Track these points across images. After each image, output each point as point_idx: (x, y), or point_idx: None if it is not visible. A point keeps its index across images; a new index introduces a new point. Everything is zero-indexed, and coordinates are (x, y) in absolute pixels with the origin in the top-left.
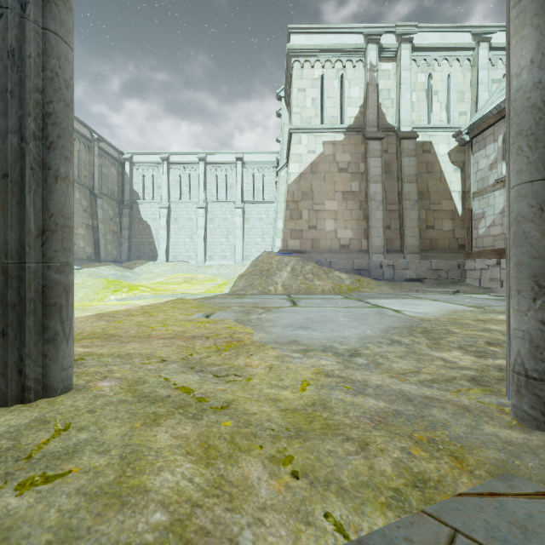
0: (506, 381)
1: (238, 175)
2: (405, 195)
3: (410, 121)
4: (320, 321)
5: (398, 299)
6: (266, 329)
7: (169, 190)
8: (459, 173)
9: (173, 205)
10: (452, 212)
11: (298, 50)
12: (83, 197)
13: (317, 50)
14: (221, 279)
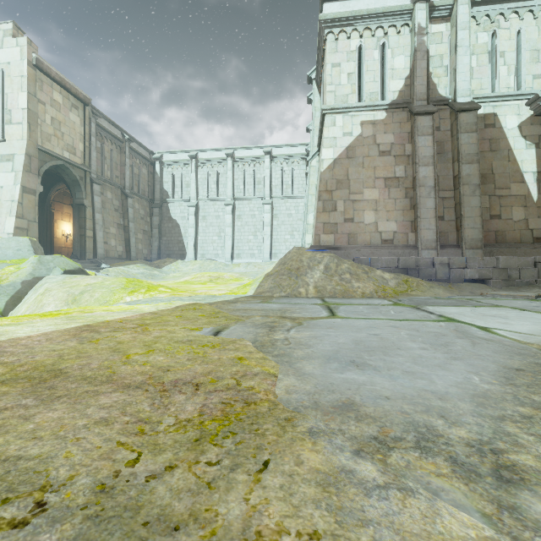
0: None
1: (267, 170)
2: (464, 178)
3: (468, 90)
4: (378, 347)
5: (467, 307)
6: (296, 366)
7: (198, 188)
8: (533, 149)
9: (201, 203)
10: (524, 197)
11: (332, 20)
12: (114, 196)
13: (354, 18)
14: (248, 278)
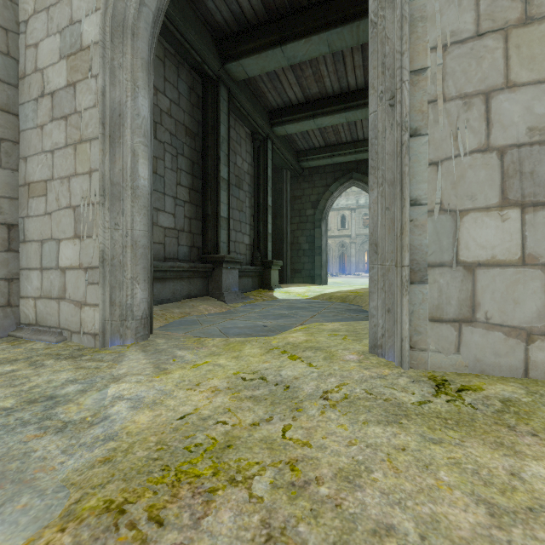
0: (102, 339)
1: None
2: None
3: None
4: None
5: None
6: None
7: None
8: None
9: None
10: None
11: None
12: None
13: None
14: None
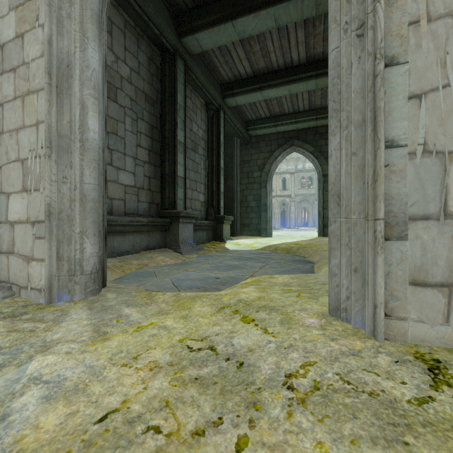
0: (49, 295)
1: None
2: None
3: None
4: None
5: None
6: None
7: None
8: None
9: None
10: None
11: None
12: None
13: None
14: None
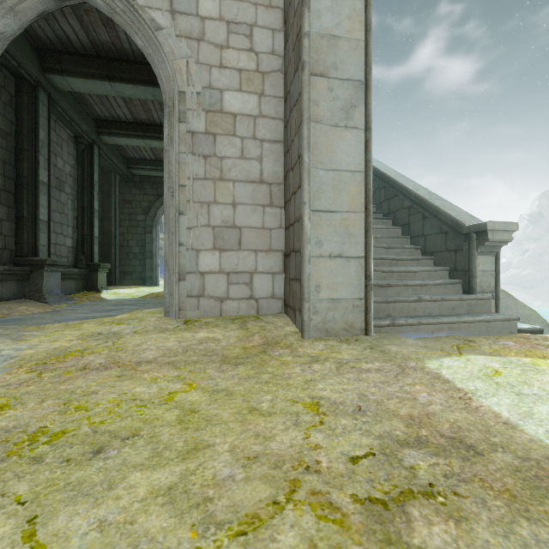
0: None
1: None
2: None
3: None
4: None
5: None
6: None
7: None
8: None
9: None
10: None
11: None
12: None
13: None
14: None
